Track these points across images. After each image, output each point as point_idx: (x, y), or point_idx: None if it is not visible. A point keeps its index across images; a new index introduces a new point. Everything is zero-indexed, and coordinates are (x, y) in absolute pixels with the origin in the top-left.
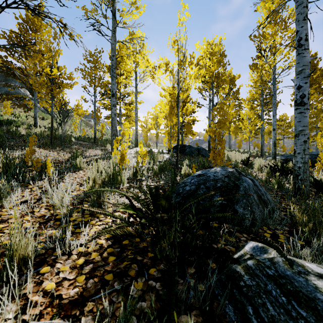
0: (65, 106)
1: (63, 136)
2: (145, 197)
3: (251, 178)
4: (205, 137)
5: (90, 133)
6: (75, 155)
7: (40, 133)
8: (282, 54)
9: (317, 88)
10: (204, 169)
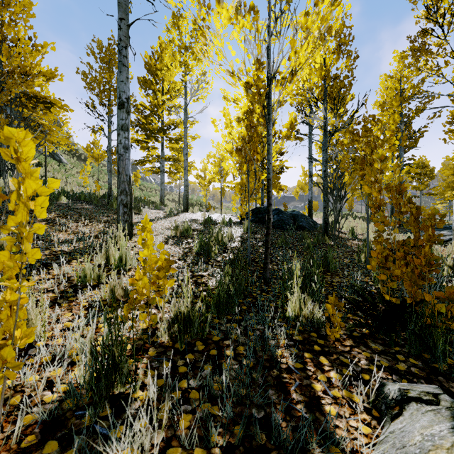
0: None
1: None
2: None
3: None
4: (296, 193)
5: None
6: None
7: None
8: None
9: None
10: None
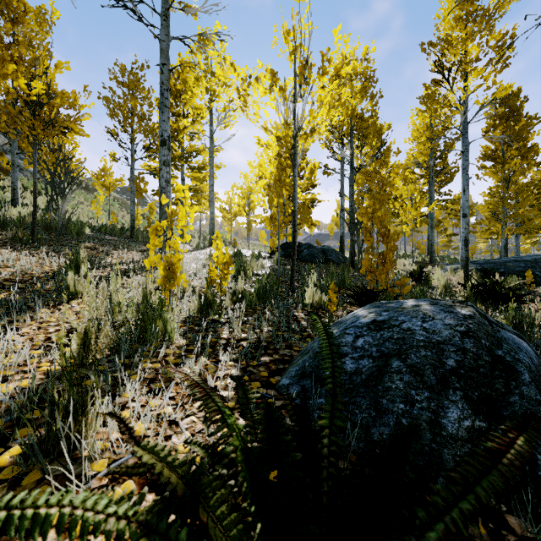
0: (64, 163)
1: (60, 223)
2: (224, 449)
3: (518, 334)
4: (331, 230)
5: (129, 221)
6: (73, 263)
7: (18, 218)
8: (482, 76)
9: (521, 147)
10: (378, 304)
